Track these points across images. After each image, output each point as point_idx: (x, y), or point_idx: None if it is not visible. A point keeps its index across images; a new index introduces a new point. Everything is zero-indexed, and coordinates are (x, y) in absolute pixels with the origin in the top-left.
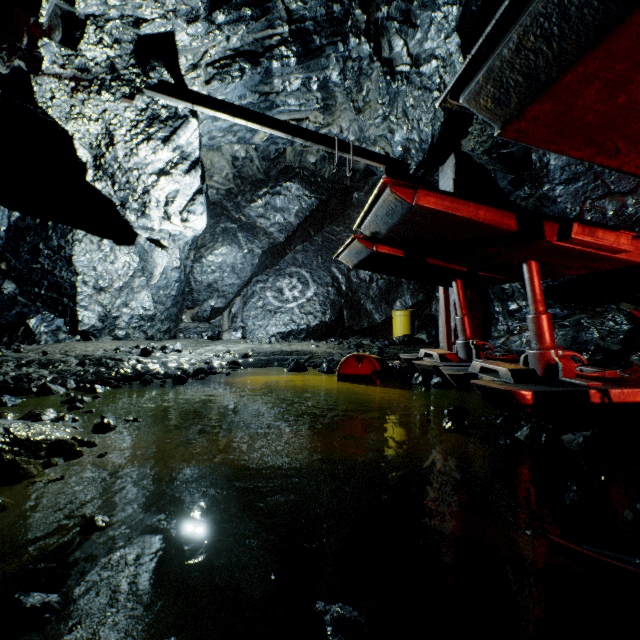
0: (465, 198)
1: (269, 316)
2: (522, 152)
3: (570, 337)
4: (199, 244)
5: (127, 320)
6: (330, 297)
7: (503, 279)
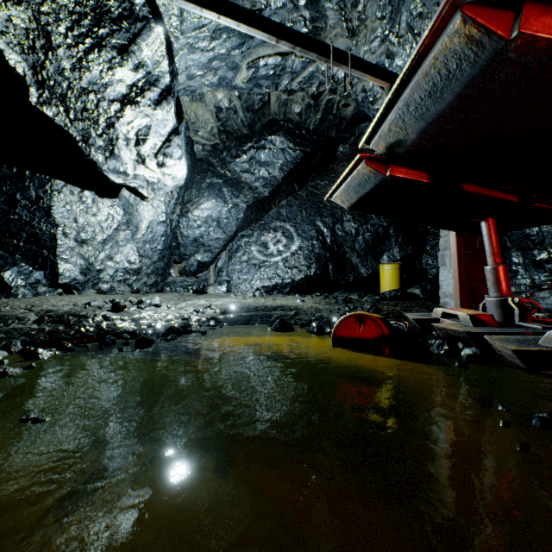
0: None
1: (253, 270)
2: None
3: None
4: (185, 199)
5: (111, 273)
6: (315, 251)
7: None
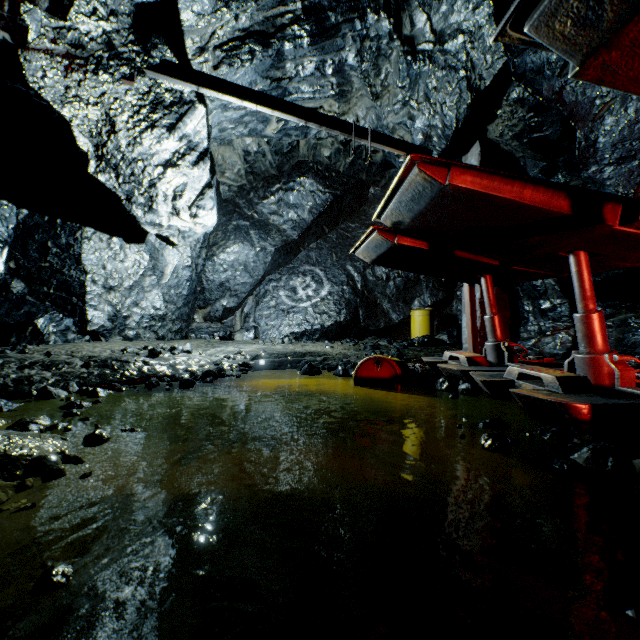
0: (508, 176)
1: (282, 316)
2: (557, 135)
3: (614, 339)
4: (211, 242)
5: (137, 320)
6: (345, 296)
7: (540, 274)
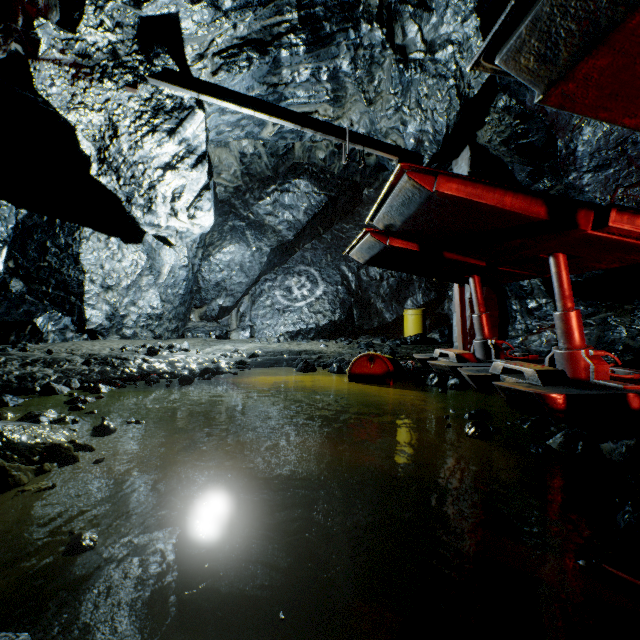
0: (490, 184)
1: (277, 315)
2: (543, 142)
3: (595, 336)
4: (207, 242)
5: (135, 319)
6: (339, 296)
7: (525, 275)
